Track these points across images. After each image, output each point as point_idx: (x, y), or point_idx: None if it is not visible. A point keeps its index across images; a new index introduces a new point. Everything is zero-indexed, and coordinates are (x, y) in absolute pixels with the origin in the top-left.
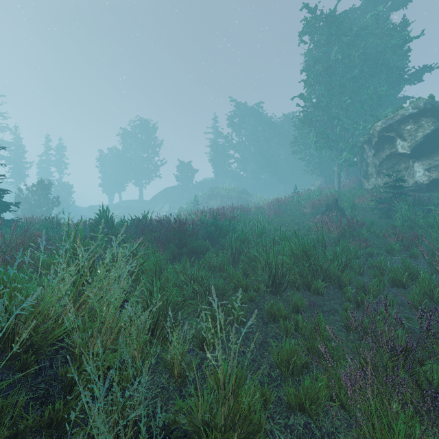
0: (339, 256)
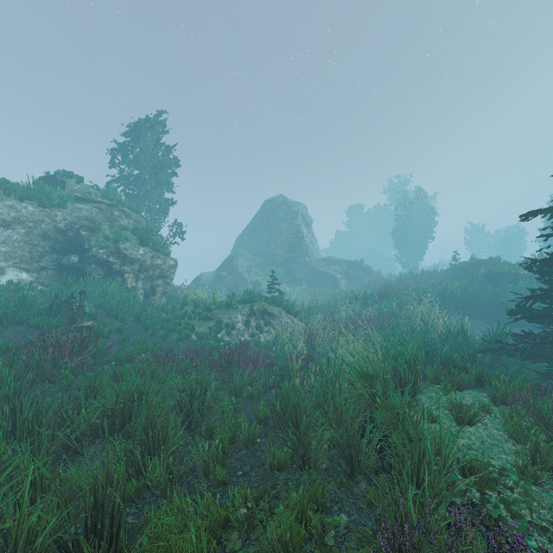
0: (102, 382)
